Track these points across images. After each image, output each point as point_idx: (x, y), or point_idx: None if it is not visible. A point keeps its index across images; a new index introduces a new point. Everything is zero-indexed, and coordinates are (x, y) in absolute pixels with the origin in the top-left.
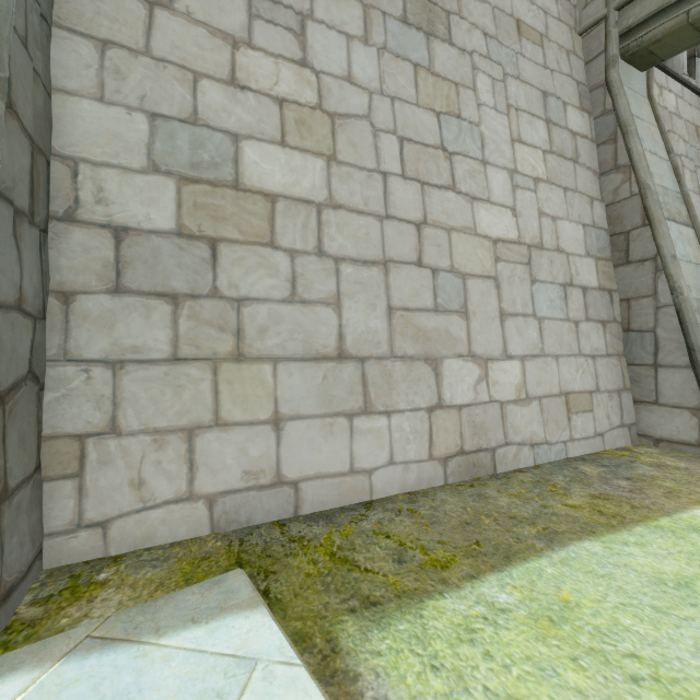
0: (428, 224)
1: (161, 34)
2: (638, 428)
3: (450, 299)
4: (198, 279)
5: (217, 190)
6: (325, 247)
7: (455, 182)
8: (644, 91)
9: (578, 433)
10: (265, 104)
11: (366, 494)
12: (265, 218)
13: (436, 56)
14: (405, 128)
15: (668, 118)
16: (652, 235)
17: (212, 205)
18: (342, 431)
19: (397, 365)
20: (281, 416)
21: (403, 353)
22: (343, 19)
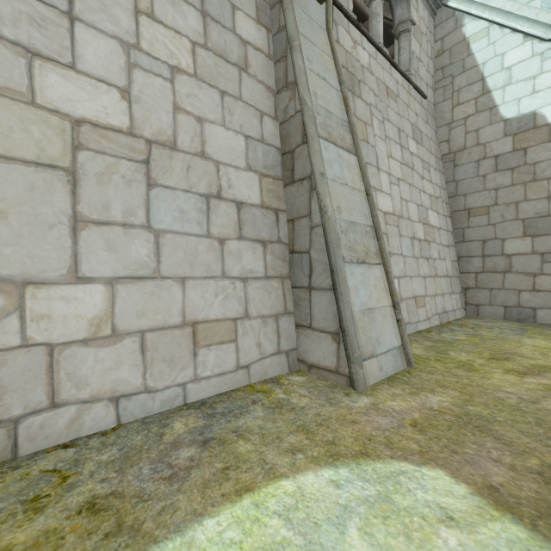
0: None
1: None
2: (298, 353)
3: None
4: None
5: None
6: None
7: None
8: (324, 24)
9: (208, 370)
10: None
11: None
12: None
13: None
14: None
15: (361, 70)
16: (309, 153)
17: None
18: None
19: None
20: None
21: None
22: None
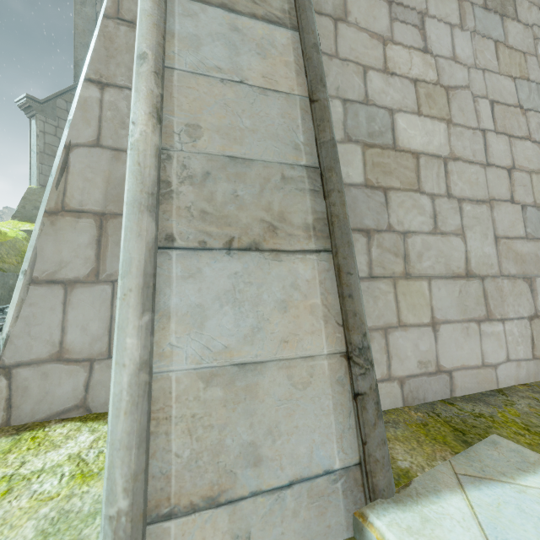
0: (515, 169)
1: (343, 41)
2: None
3: (535, 228)
4: (379, 218)
5: (383, 152)
6: (451, 191)
7: (530, 133)
8: None
9: None
10: (405, 84)
11: (494, 384)
12: (414, 170)
13: (509, 32)
14: (493, 93)
15: None
16: None
17: (382, 163)
18: (474, 333)
19: (505, 282)
20: (436, 320)
21: (507, 273)
22: (447, 12)
